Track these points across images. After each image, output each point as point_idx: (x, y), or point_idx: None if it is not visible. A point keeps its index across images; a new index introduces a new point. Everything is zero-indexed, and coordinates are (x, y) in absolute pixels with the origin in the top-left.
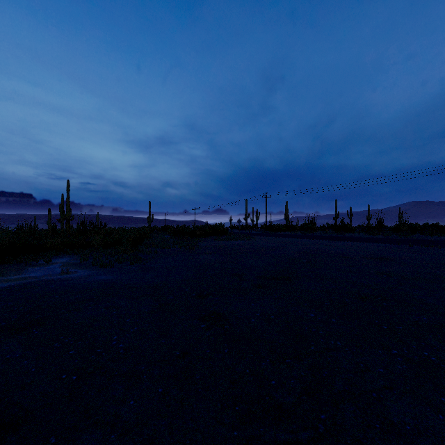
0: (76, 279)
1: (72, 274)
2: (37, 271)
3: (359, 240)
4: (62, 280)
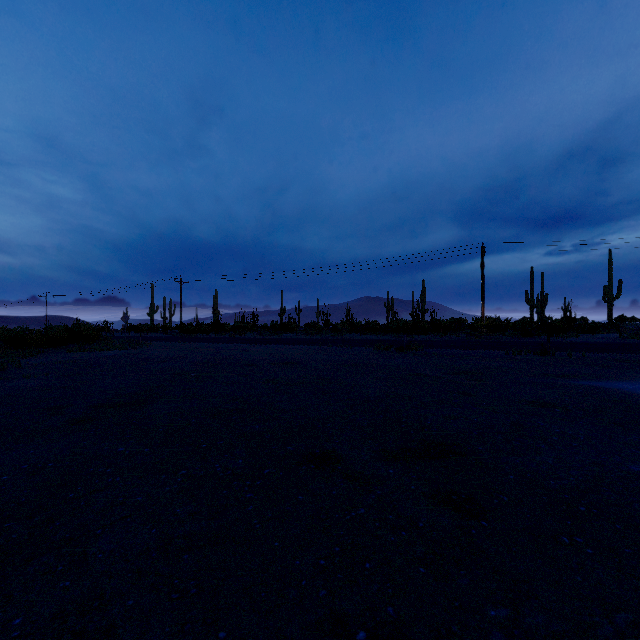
0: None
1: None
2: None
3: (287, 343)
4: None
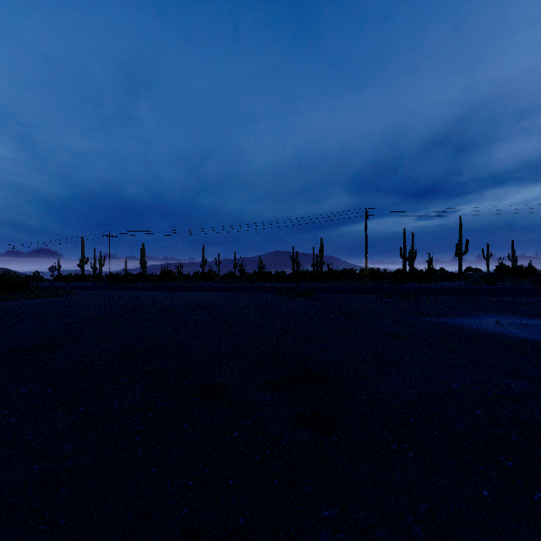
0: None
1: None
2: None
3: (205, 290)
4: None
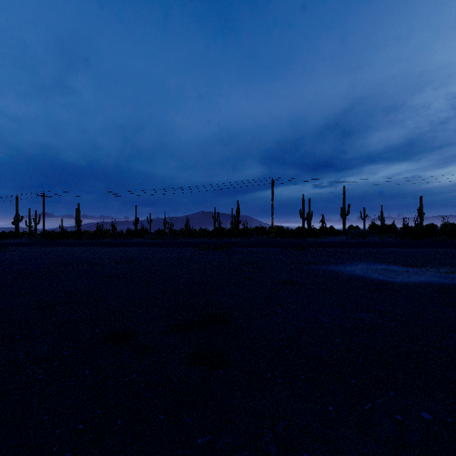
0: None
1: None
2: None
3: (134, 245)
4: None
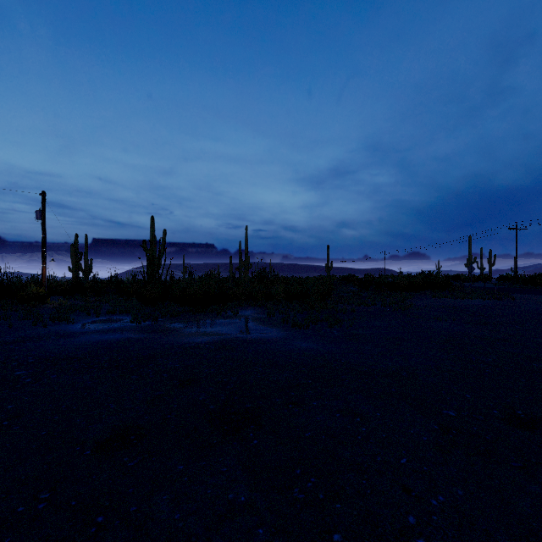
0: (272, 342)
1: (265, 333)
2: (228, 325)
3: None
4: (257, 342)
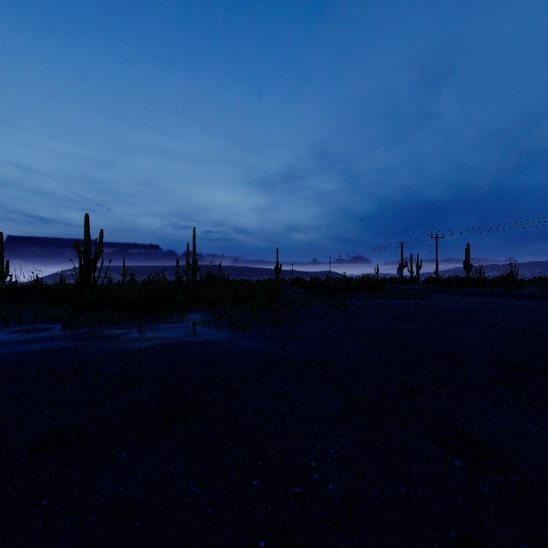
0: (217, 343)
1: (210, 336)
2: (173, 329)
3: None
4: (202, 344)
